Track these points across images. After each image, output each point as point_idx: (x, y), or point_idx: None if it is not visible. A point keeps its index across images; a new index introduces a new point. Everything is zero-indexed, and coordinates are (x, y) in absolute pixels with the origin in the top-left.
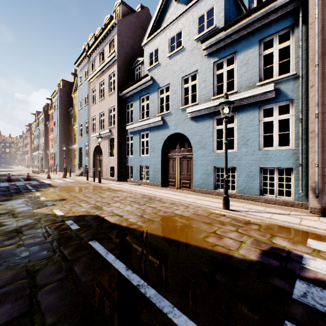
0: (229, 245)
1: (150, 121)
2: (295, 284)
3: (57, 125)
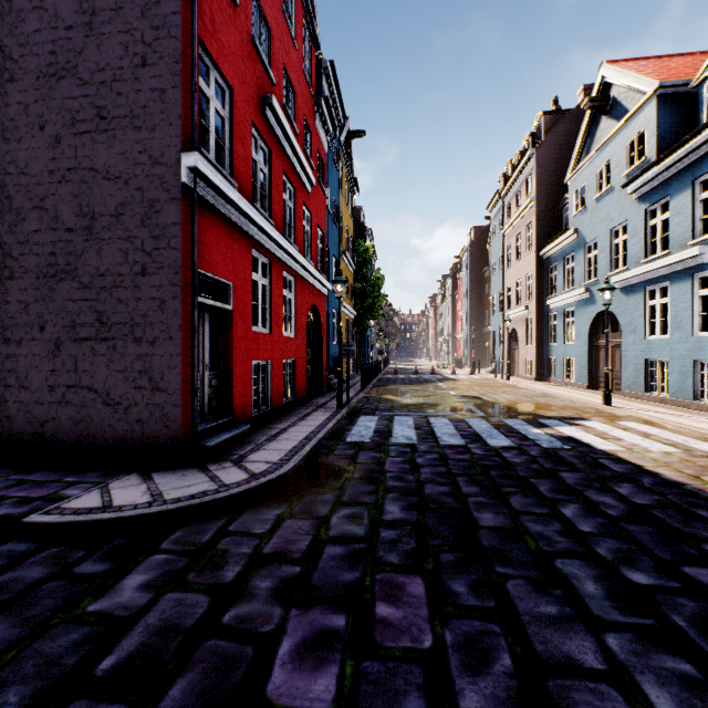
0: (548, 413)
1: (572, 295)
2: (549, 420)
3: (466, 297)
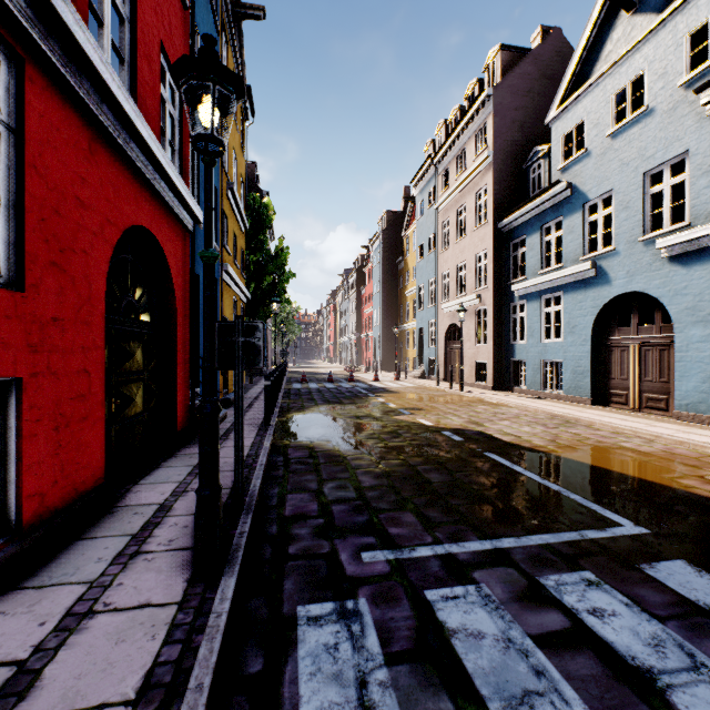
0: None
1: (565, 273)
2: None
3: (378, 290)
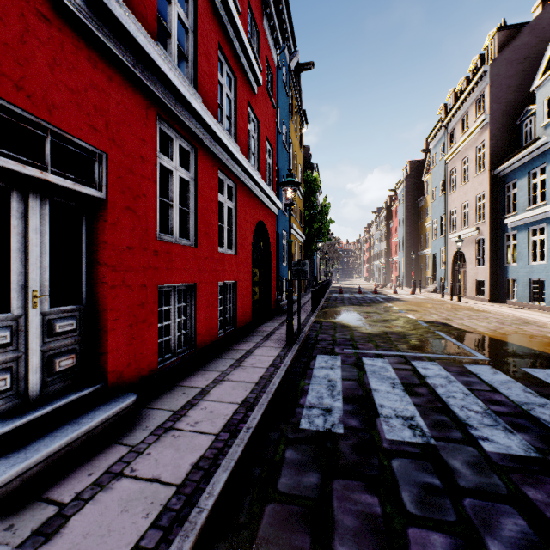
0: None
1: (545, 210)
2: None
3: (402, 224)
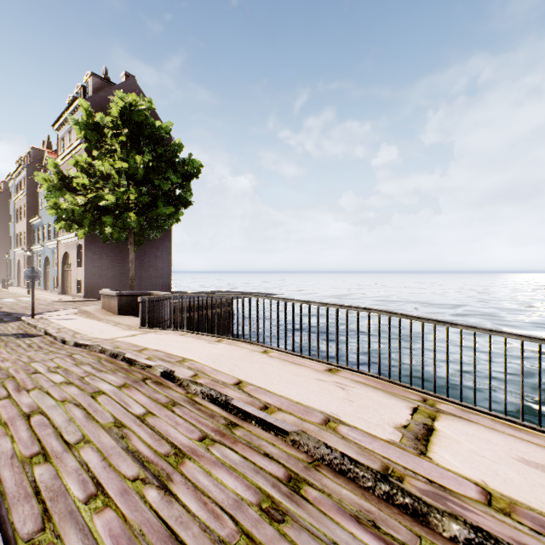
0: None
1: (39, 247)
2: None
3: None
